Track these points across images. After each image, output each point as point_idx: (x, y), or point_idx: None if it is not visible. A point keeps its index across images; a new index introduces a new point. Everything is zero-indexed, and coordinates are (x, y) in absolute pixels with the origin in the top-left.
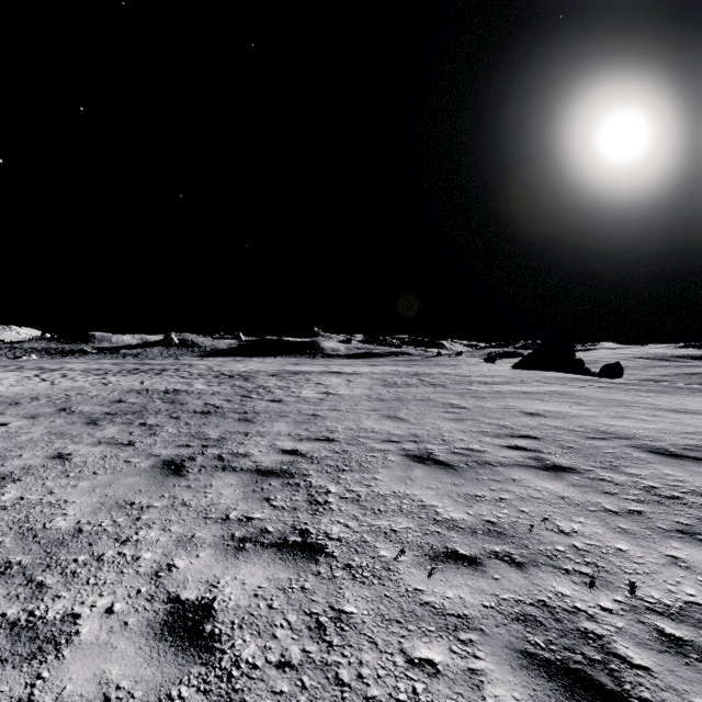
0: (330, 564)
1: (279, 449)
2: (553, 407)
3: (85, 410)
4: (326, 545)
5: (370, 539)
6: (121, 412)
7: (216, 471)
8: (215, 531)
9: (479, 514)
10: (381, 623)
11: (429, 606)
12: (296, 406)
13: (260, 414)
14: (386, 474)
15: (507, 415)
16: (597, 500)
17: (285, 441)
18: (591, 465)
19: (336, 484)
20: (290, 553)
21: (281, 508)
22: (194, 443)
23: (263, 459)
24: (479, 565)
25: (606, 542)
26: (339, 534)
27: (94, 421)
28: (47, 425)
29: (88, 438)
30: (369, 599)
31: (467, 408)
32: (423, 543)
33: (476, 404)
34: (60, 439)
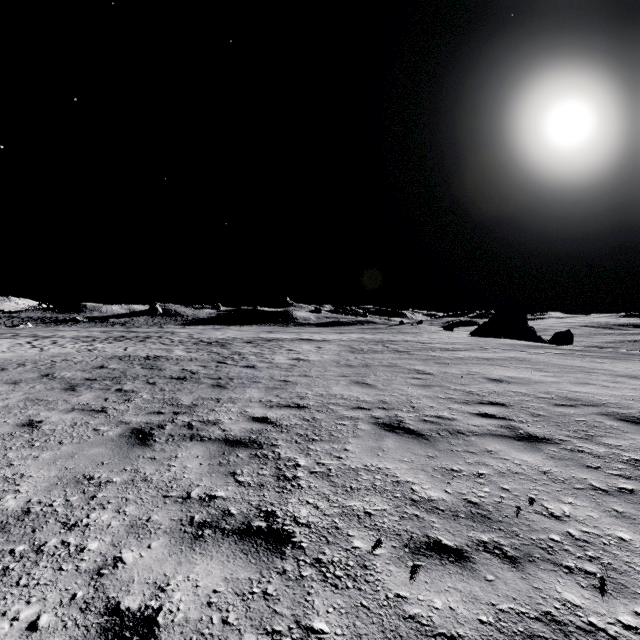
0: (298, 558)
1: (249, 416)
2: (515, 373)
3: (66, 376)
4: (293, 533)
5: (342, 524)
6: (100, 378)
7: (184, 440)
8: (173, 513)
9: (459, 493)
10: None
11: (415, 621)
12: (268, 372)
13: (233, 379)
14: (357, 444)
15: (471, 381)
16: (581, 476)
17: (256, 408)
18: (566, 435)
19: (305, 456)
20: (252, 543)
21: (246, 484)
22: (166, 410)
23: (233, 427)
24: (468, 560)
25: (604, 529)
26: (308, 518)
27: (73, 387)
28: (26, 390)
29: (62, 404)
30: (342, 610)
31: (432, 374)
32: (401, 530)
33: (440, 370)
34: (35, 405)
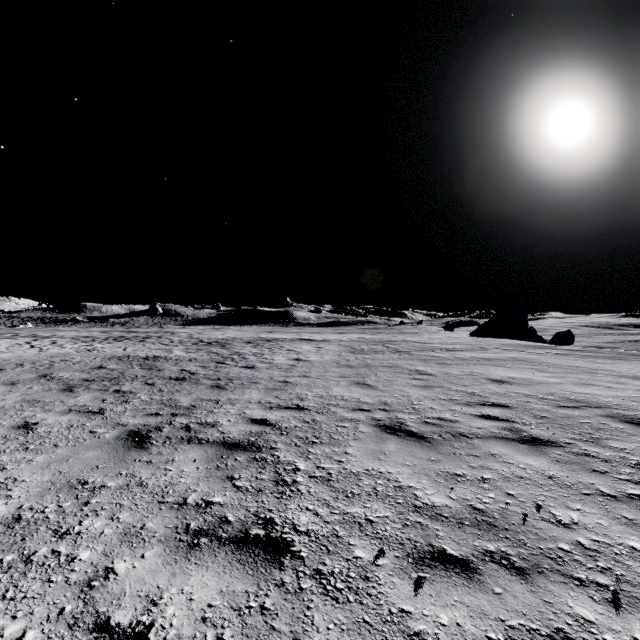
0: (297, 569)
1: (248, 418)
2: (517, 374)
3: (64, 377)
4: (292, 541)
5: (343, 532)
6: (98, 379)
7: (181, 443)
8: (168, 520)
9: (463, 499)
10: None
11: (420, 638)
12: (268, 372)
13: (233, 380)
14: (358, 447)
15: (473, 382)
16: (589, 481)
17: (255, 409)
18: (571, 437)
19: (305, 459)
20: (250, 552)
21: (245, 490)
22: (164, 411)
23: (231, 429)
24: (474, 572)
25: (615, 538)
26: (308, 526)
27: (71, 388)
28: (24, 391)
29: (59, 405)
30: (343, 627)
31: (433, 375)
32: (405, 539)
33: (441, 370)
34: (32, 407)
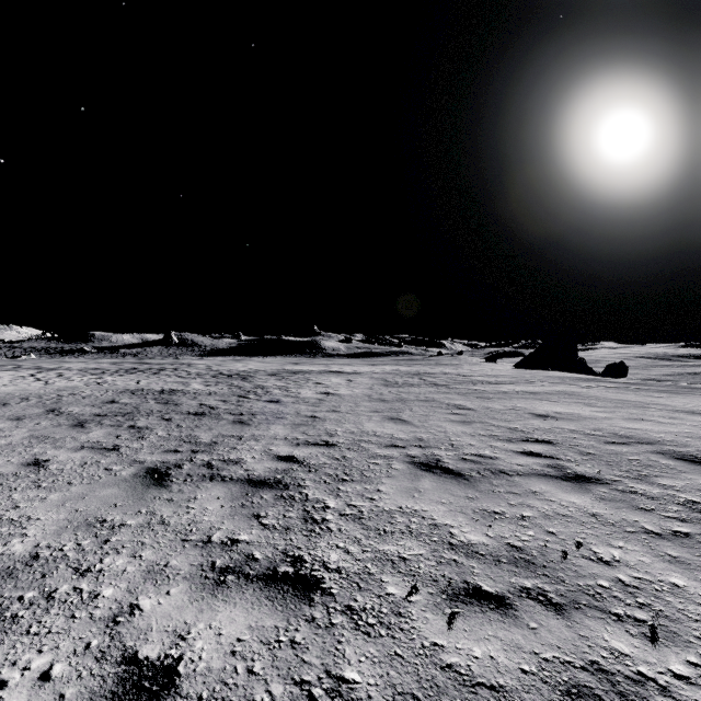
0: (327, 605)
1: (273, 455)
2: (563, 408)
3: (74, 411)
4: (322, 578)
5: (375, 569)
6: (111, 414)
7: (203, 480)
8: (193, 558)
9: (501, 537)
10: (392, 699)
11: (452, 670)
12: (294, 407)
13: (256, 415)
14: (391, 485)
15: (516, 417)
16: (633, 518)
17: (281, 446)
18: (617, 475)
19: (335, 497)
20: (279, 589)
21: (272, 527)
22: (183, 448)
23: (256, 466)
24: (509, 608)
25: (656, 575)
26: (338, 563)
27: (82, 423)
28: (31, 427)
29: (71, 442)
30: (375, 659)
31: (473, 409)
32: (439, 576)
33: (482, 405)
34: (41, 443)
